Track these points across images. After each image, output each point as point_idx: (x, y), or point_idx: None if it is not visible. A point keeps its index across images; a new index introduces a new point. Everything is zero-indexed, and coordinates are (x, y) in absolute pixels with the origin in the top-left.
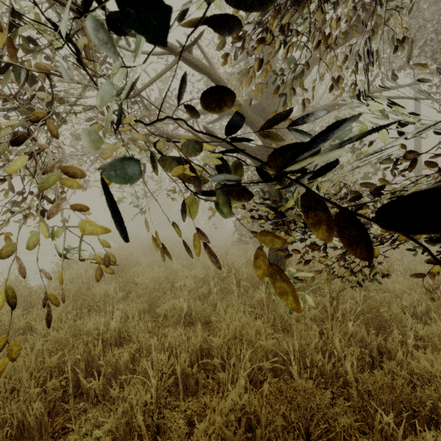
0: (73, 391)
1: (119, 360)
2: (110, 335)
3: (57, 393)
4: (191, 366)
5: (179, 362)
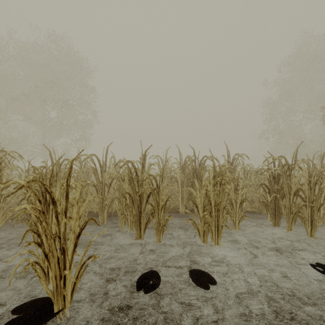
0: None
1: None
2: None
3: None
4: None
5: None
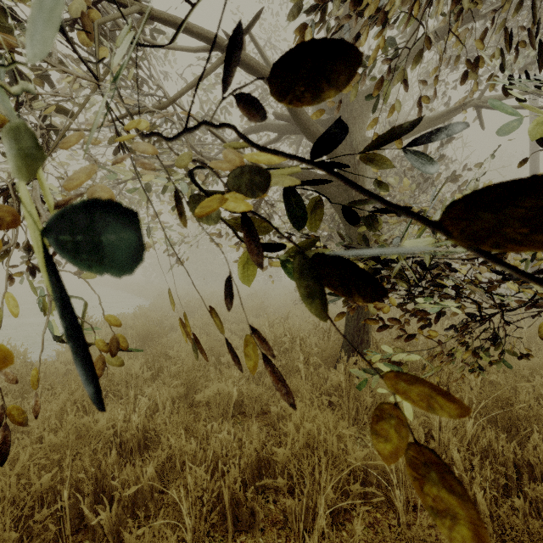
0: (75, 522)
1: (141, 477)
2: (131, 437)
3: (47, 534)
4: (244, 486)
5: (227, 484)
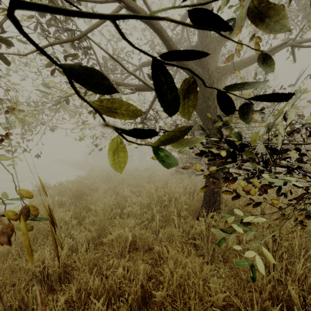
0: None
1: (53, 309)
2: (52, 273)
3: None
4: None
5: None
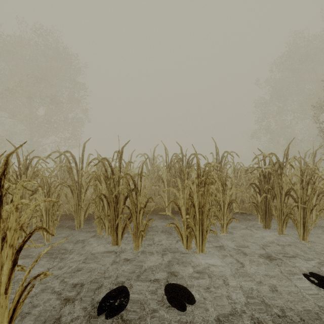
0: None
1: None
2: None
3: None
4: None
5: None
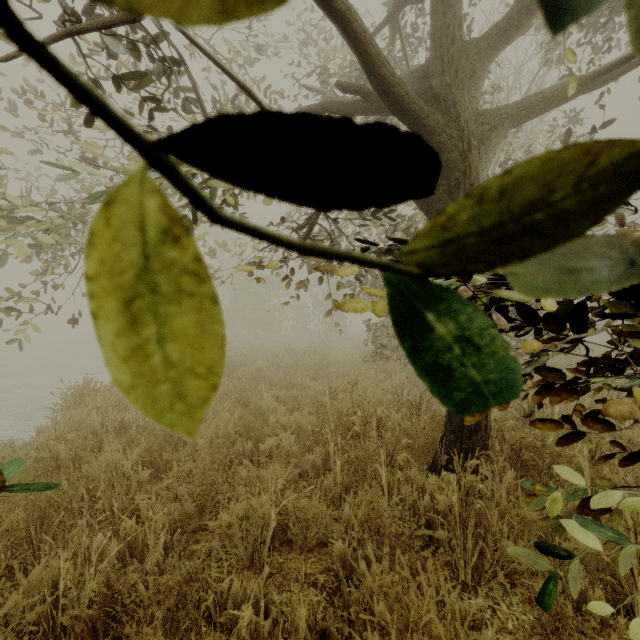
0: None
1: None
2: (71, 623)
3: None
4: None
5: None
